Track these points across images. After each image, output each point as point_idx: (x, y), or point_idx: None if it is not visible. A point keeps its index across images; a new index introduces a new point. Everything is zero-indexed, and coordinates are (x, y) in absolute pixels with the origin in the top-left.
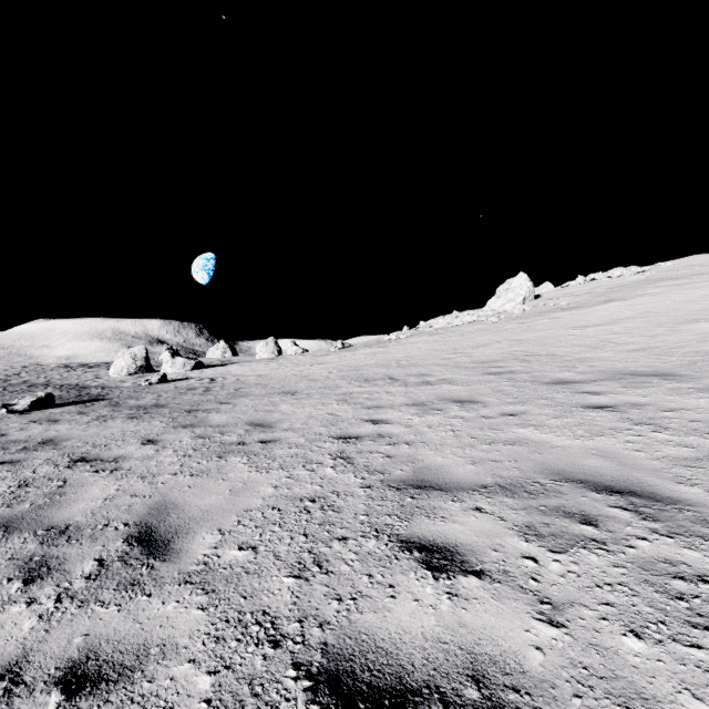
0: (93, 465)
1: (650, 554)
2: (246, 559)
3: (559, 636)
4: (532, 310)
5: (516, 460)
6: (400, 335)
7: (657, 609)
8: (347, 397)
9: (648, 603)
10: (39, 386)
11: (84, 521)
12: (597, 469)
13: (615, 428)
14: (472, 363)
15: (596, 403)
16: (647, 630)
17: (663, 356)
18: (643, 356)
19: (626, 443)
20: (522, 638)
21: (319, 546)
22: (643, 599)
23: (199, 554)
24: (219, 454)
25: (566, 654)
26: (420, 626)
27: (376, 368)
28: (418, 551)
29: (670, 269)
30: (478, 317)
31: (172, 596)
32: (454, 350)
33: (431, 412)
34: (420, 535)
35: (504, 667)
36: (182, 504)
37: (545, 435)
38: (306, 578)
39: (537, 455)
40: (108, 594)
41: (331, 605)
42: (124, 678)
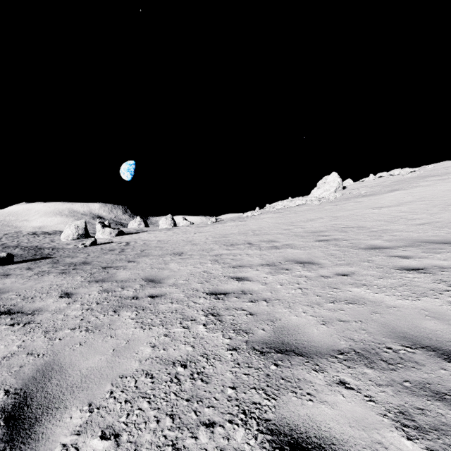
0: (13, 318)
1: None
2: None
3: None
4: (342, 197)
5: (361, 320)
6: (254, 213)
7: None
8: (218, 257)
9: None
10: (11, 247)
11: None
12: (439, 333)
13: (434, 289)
14: (305, 233)
15: (409, 266)
16: None
17: (444, 228)
18: (429, 228)
19: None
20: None
21: (184, 436)
22: None
23: (59, 444)
24: (115, 308)
25: None
26: None
27: (238, 236)
28: (291, 450)
29: (432, 170)
30: (305, 201)
31: None
32: (292, 223)
33: (281, 271)
34: (290, 422)
35: None
36: (66, 366)
37: (378, 295)
38: None
39: (378, 316)
40: None
41: None
42: None
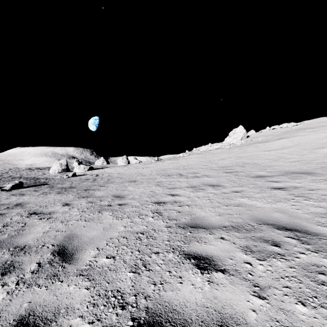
0: (39, 216)
1: (307, 261)
2: (110, 263)
3: (264, 304)
4: (245, 143)
5: (240, 214)
6: (184, 154)
7: (312, 290)
8: (159, 183)
9: (307, 286)
10: (16, 178)
11: (33, 243)
12: (279, 218)
13: (286, 198)
14: (218, 167)
15: (277, 186)
16: (308, 301)
17: (307, 164)
18: (298, 164)
19: (292, 206)
20: (245, 305)
21: (145, 256)
22: (304, 285)
23: (87, 260)
24: (99, 211)
25: (268, 313)
26: (194, 298)
27: (173, 169)
28: (193, 259)
29: (309, 124)
30: (220, 146)
31: (73, 282)
32: (209, 161)
33: (199, 190)
34: (194, 251)
35: (237, 320)
36: (80, 235)
37: (253, 202)
38: (138, 273)
39: (250, 211)
40: (41, 281)
41: (151, 287)
42: (47, 325)
